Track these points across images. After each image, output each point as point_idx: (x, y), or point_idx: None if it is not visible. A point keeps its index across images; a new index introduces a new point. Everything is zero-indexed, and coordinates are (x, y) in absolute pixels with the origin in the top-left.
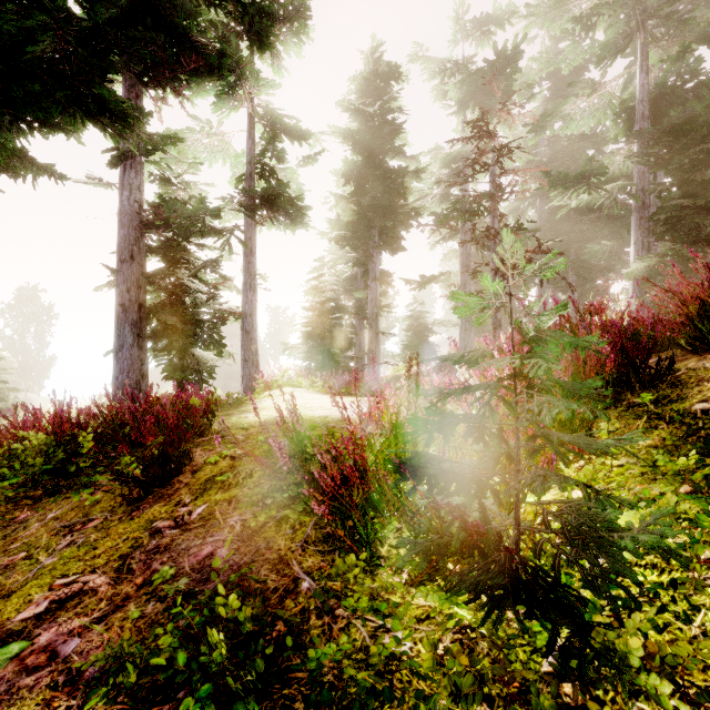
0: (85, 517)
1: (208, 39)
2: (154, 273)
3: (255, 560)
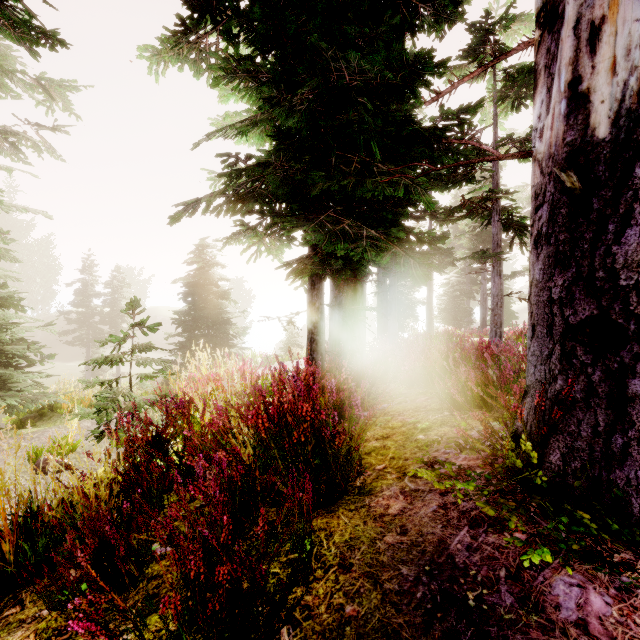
0: None
1: None
2: None
3: None
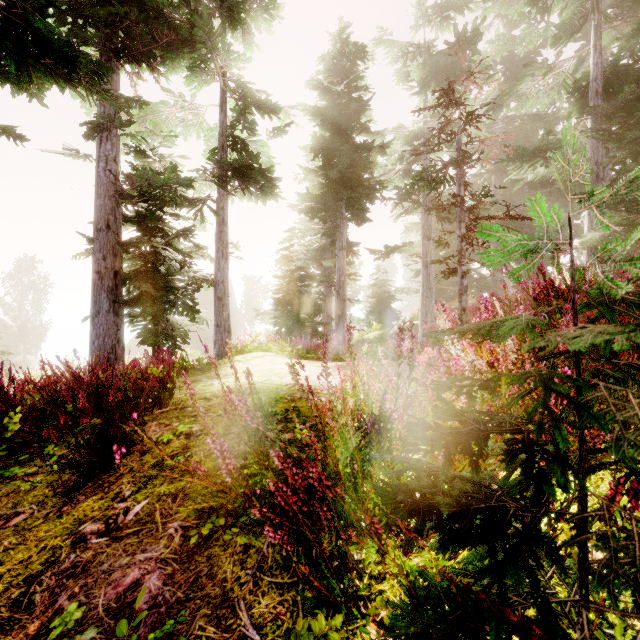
0: (13, 509)
1: (181, 15)
2: (129, 241)
3: (191, 598)
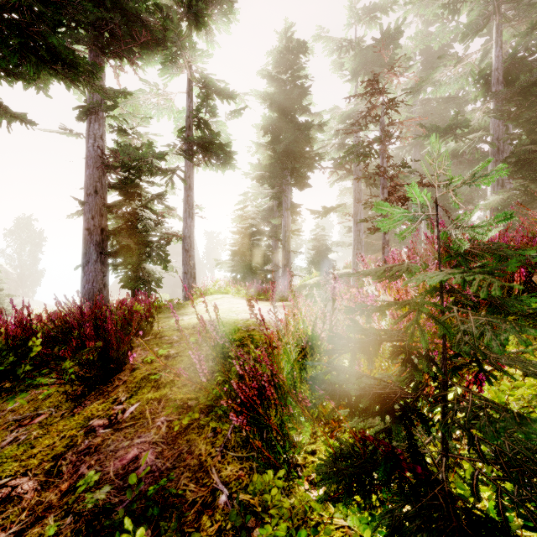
0: (35, 411)
1: (155, 19)
2: (113, 204)
3: (176, 466)
